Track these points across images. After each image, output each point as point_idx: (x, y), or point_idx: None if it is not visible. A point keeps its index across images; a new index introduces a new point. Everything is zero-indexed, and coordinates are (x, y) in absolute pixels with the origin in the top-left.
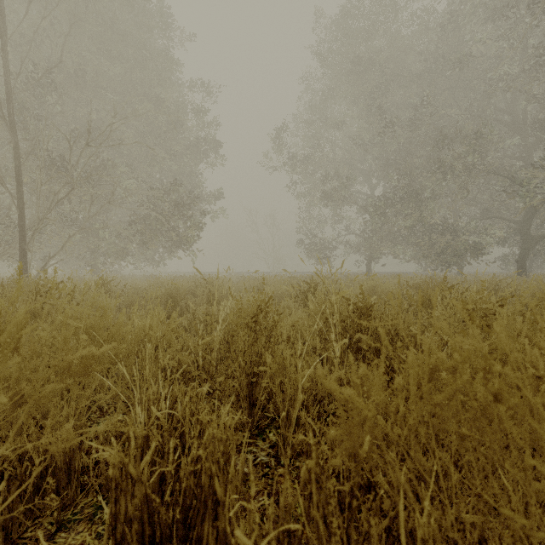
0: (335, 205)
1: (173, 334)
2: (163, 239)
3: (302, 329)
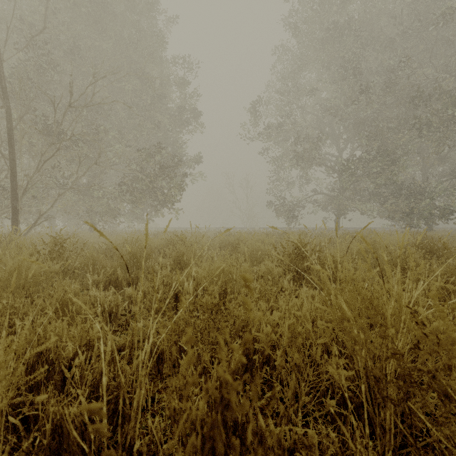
0: (306, 166)
1: (82, 339)
2: (149, 199)
3: (314, 338)
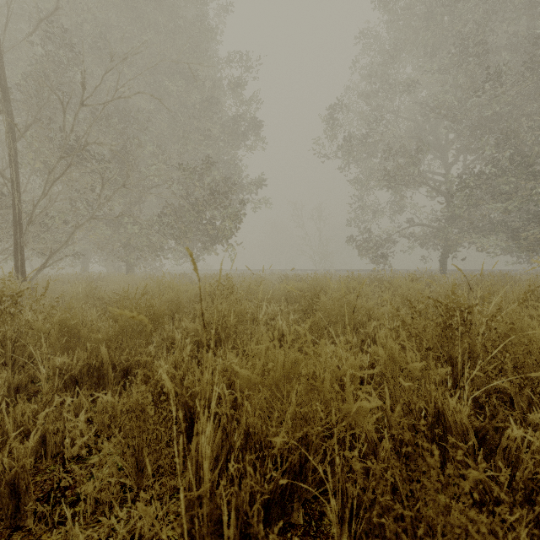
0: (400, 188)
1: None
2: (197, 233)
3: None
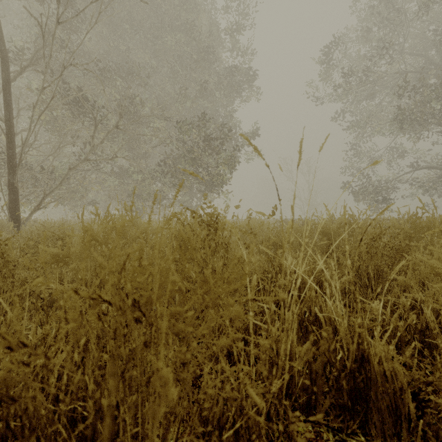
0: (407, 128)
1: None
2: (196, 182)
3: None
